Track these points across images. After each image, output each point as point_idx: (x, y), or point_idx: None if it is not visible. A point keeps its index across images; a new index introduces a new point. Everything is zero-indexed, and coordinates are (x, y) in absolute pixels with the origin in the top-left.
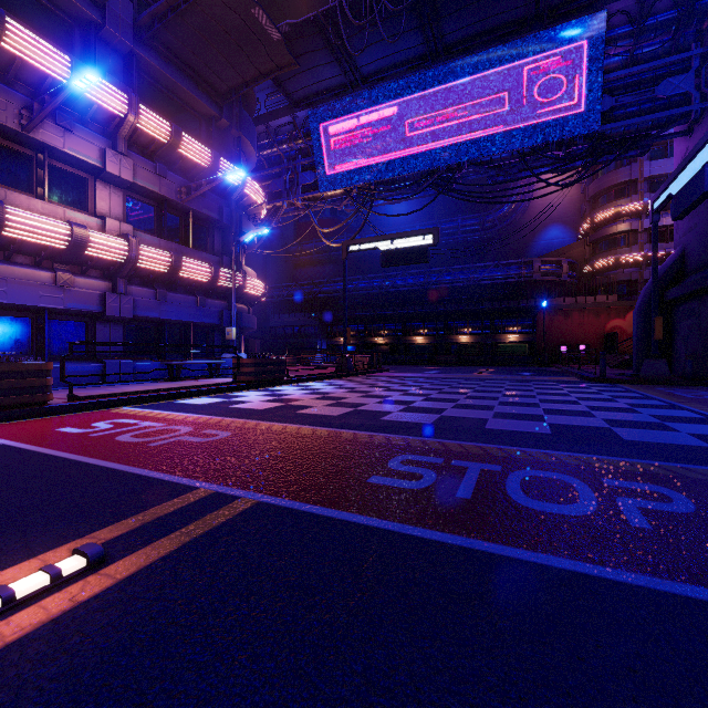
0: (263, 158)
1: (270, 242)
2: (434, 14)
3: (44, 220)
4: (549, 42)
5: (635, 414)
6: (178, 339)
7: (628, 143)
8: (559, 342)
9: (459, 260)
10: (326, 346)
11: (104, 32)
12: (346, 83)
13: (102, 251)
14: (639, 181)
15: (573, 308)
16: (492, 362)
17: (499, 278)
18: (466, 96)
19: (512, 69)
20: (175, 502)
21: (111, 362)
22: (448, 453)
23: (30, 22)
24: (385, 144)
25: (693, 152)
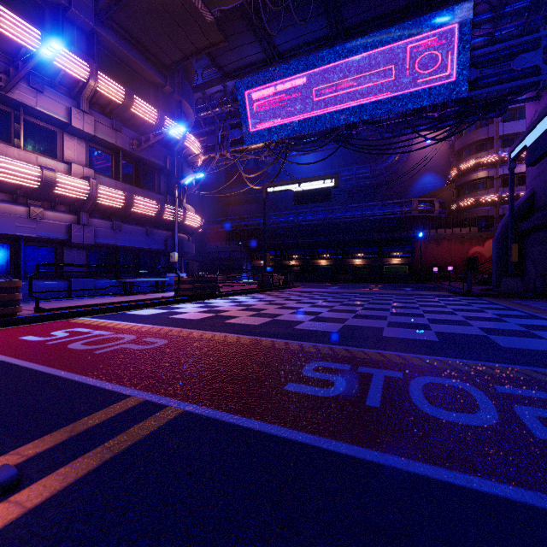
0: (200, 119)
1: (206, 186)
2: (336, 3)
3: (19, 164)
4: (427, 25)
5: (504, 323)
6: (131, 261)
7: (490, 106)
8: (432, 264)
9: (354, 200)
10: (250, 267)
11: (70, 13)
12: (266, 59)
13: (67, 190)
14: (495, 139)
15: (443, 237)
16: (380, 280)
17: (385, 214)
18: (361, 69)
19: (398, 47)
20: (105, 412)
21: (75, 280)
22: (354, 359)
23: (8, 3)
24: (297, 107)
25: (544, 111)
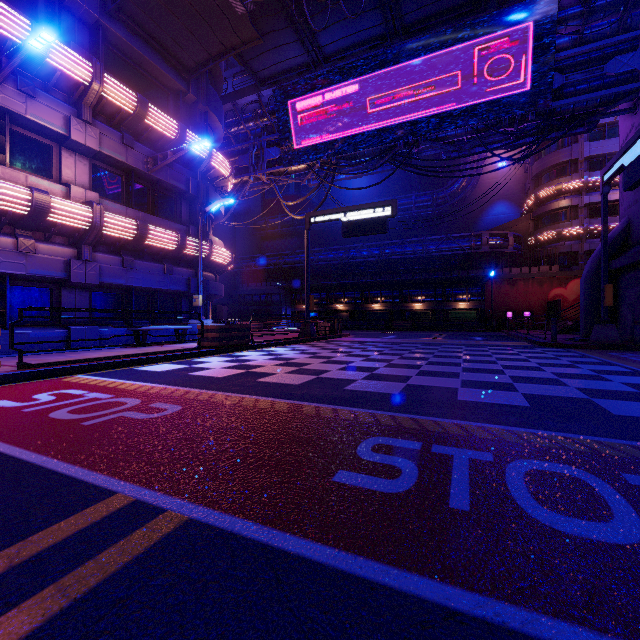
0: (231, 135)
1: (239, 217)
2: None
3: (3, 184)
4: (503, 22)
5: (606, 382)
6: (146, 305)
7: (577, 119)
8: (505, 309)
9: (413, 234)
10: (291, 313)
11: (69, 1)
12: (309, 62)
13: (65, 217)
14: (580, 161)
15: (518, 277)
16: (444, 327)
17: (450, 250)
18: (423, 74)
19: (468, 48)
20: (74, 521)
21: (75, 328)
22: (425, 434)
23: None
24: (346, 121)
25: None
